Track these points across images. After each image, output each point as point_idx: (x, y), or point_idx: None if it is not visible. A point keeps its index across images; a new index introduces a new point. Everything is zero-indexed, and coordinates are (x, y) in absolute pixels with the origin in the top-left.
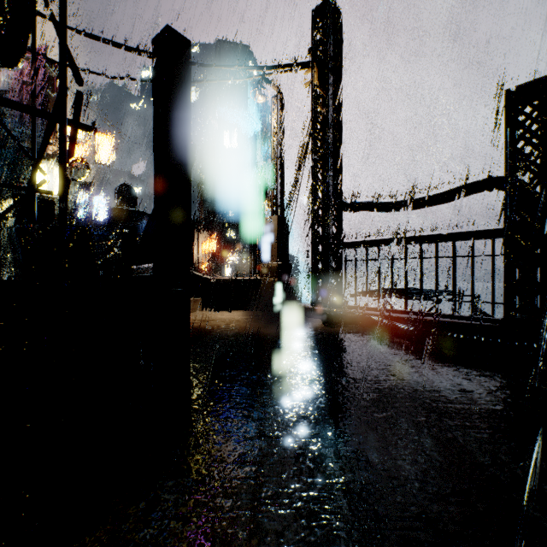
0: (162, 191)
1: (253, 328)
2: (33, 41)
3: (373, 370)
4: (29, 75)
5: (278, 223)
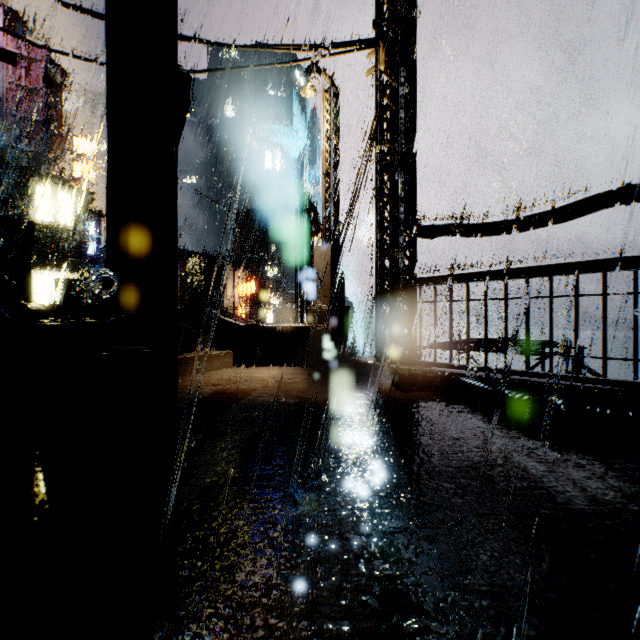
0: (113, 147)
1: (299, 393)
2: None
3: (485, 468)
4: (28, 79)
5: (331, 254)
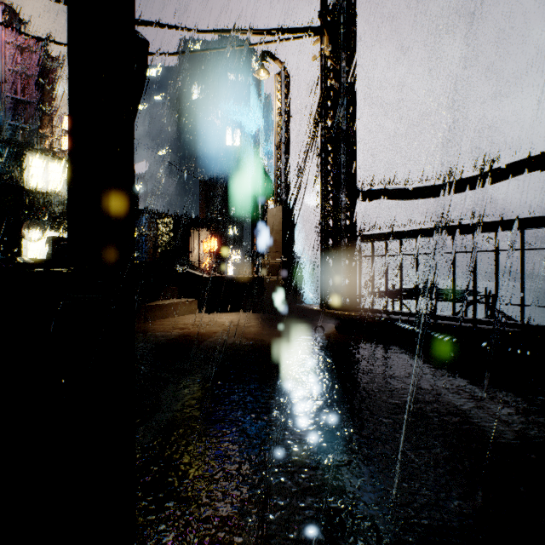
0: (71, 104)
1: (254, 336)
2: None
3: (420, 404)
4: (23, 66)
5: (282, 215)
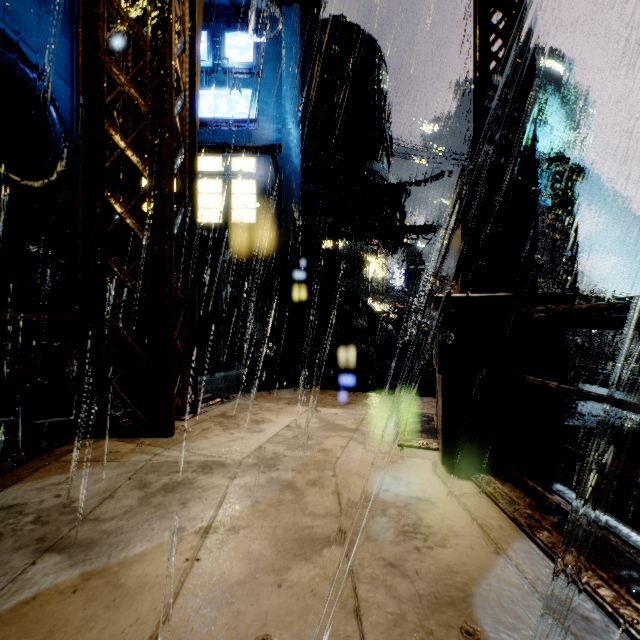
0: None
1: None
2: (415, 266)
3: None
4: None
5: None
